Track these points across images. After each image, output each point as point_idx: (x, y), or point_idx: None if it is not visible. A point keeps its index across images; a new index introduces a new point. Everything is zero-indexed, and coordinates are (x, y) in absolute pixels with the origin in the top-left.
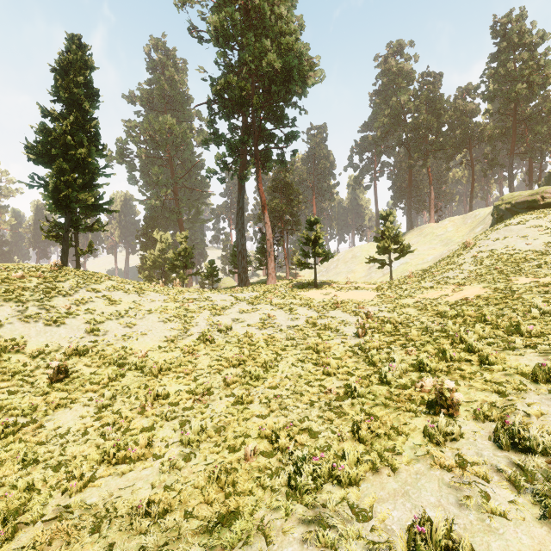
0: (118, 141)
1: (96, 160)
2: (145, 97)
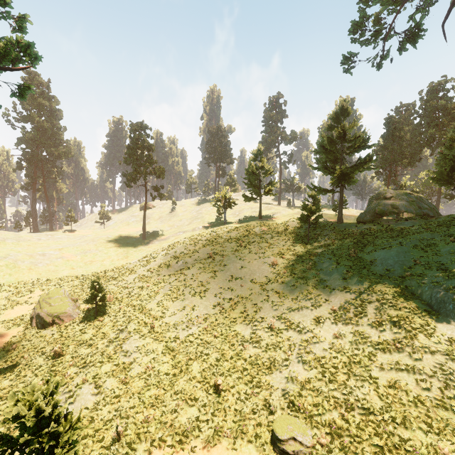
0: None
1: None
2: None
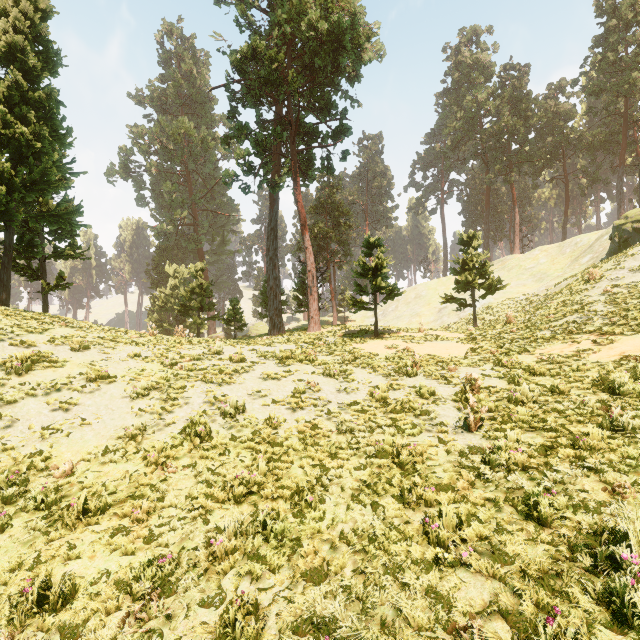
0: (121, 151)
1: (59, 152)
2: (156, 97)
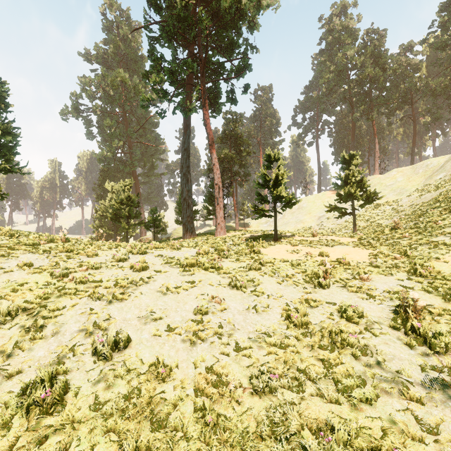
0: (72, 95)
1: None
2: (100, 55)
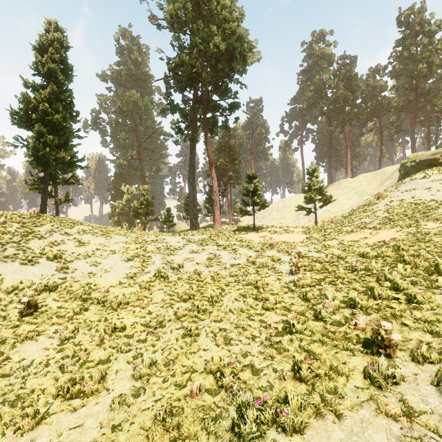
0: (92, 111)
1: (71, 125)
2: (114, 76)
